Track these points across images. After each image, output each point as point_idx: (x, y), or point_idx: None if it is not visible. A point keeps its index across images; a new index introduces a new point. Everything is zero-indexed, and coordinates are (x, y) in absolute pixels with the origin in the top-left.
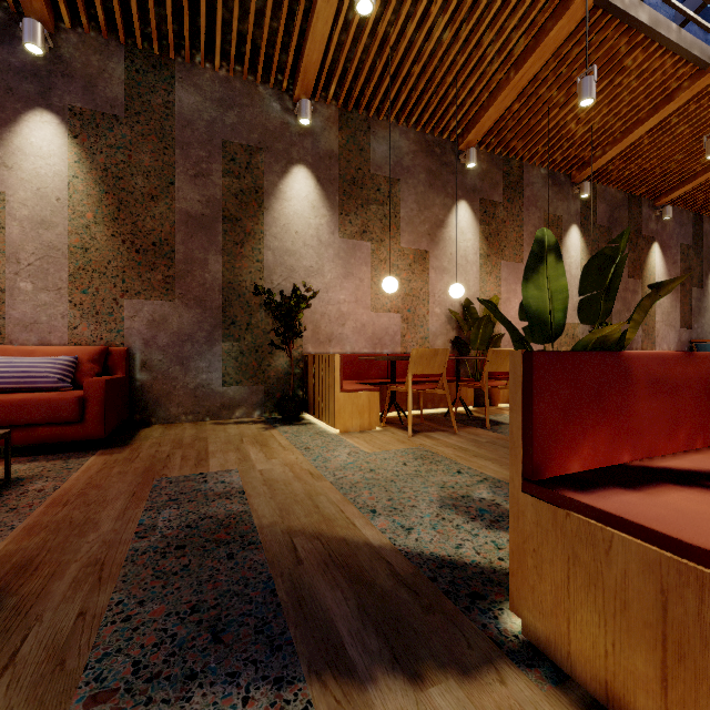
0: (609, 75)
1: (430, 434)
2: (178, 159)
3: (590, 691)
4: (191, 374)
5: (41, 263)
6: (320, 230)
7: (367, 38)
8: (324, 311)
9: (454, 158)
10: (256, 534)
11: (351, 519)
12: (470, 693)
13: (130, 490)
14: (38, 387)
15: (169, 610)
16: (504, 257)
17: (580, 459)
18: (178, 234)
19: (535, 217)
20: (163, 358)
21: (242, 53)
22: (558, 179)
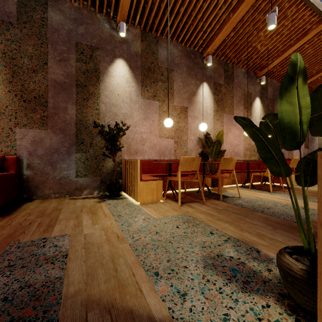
0: (278, 19)
1: (191, 204)
2: (49, 50)
3: None
4: (57, 171)
5: None
6: (131, 94)
7: None
8: (133, 137)
9: (200, 60)
10: (58, 307)
11: (139, 284)
12: None
13: None
14: None
15: None
16: (225, 112)
17: None
18: (49, 92)
19: (239, 93)
20: (40, 162)
21: None
22: (250, 74)
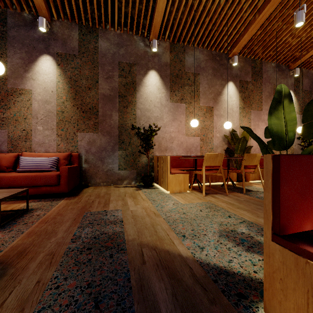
0: (312, 10)
1: (214, 195)
2: (99, 71)
3: None
4: (105, 165)
5: (46, 118)
6: (161, 99)
7: (183, 7)
8: (163, 136)
9: (226, 61)
10: (125, 244)
11: (172, 240)
12: None
13: (73, 217)
14: (43, 170)
15: (77, 285)
16: (252, 108)
17: (311, 222)
18: (99, 104)
19: (268, 88)
20: (93, 158)
21: (126, 22)
22: (281, 68)
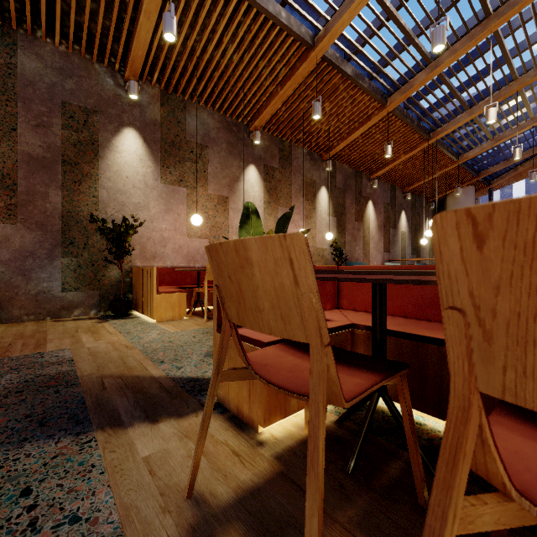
0: (335, 100)
1: None
2: (20, 110)
3: (234, 413)
4: (33, 283)
5: None
6: (146, 176)
7: (181, 47)
8: (150, 236)
9: (246, 135)
10: (78, 380)
11: (145, 367)
12: (179, 422)
13: None
14: None
15: (10, 419)
16: (279, 204)
17: None
18: (20, 171)
19: (299, 180)
20: (5, 270)
21: (80, 37)
22: (314, 156)
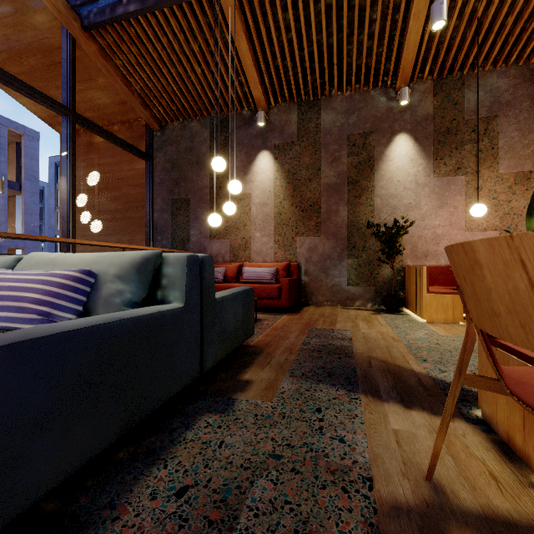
0: None
1: None
2: (322, 155)
3: (503, 438)
4: (329, 278)
5: (263, 223)
6: (417, 175)
7: (456, 21)
8: (420, 234)
9: None
10: (353, 354)
11: (407, 360)
12: (431, 418)
13: (300, 330)
14: (263, 282)
15: (313, 365)
16: None
17: None
18: (322, 198)
19: None
20: (315, 269)
21: (359, 76)
22: None
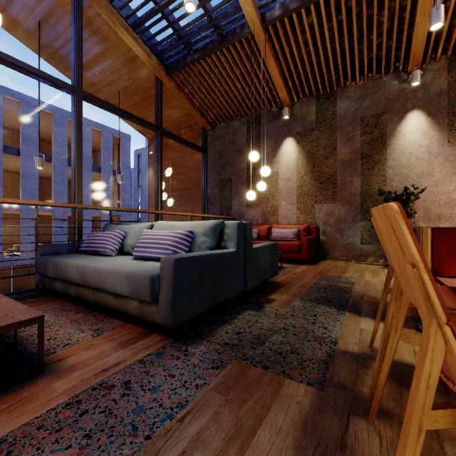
0: None
1: None
2: (338, 136)
3: None
4: (344, 237)
5: (288, 194)
6: (429, 146)
7: None
8: (434, 199)
9: None
10: (351, 292)
11: None
12: None
13: (313, 275)
14: (287, 240)
15: (318, 295)
16: None
17: None
18: (338, 171)
19: None
20: (331, 230)
21: (371, 67)
22: None
